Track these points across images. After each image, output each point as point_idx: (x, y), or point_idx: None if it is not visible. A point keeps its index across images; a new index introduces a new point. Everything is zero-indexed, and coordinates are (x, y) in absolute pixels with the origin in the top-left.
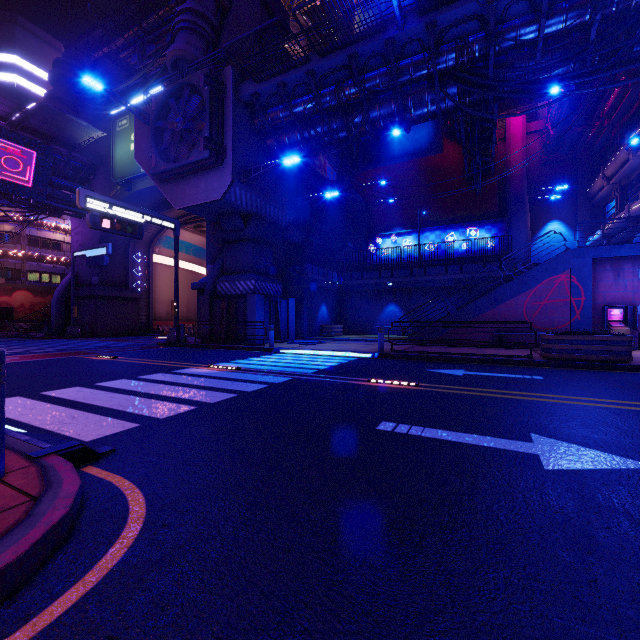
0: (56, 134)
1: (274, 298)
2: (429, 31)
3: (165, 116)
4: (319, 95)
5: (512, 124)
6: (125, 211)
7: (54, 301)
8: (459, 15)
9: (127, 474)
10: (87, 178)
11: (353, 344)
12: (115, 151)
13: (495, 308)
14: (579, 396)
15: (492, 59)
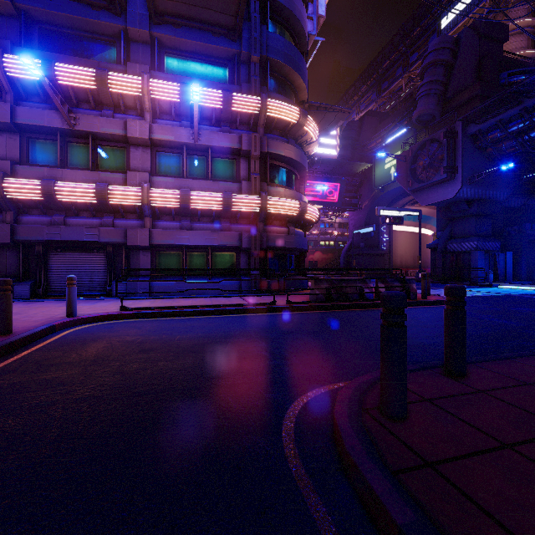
0: (347, 172)
1: (492, 252)
2: None
3: (416, 157)
4: (531, 119)
5: None
6: (395, 212)
7: (342, 257)
8: None
9: None
10: (357, 188)
11: None
12: (375, 171)
13: None
14: None
15: None
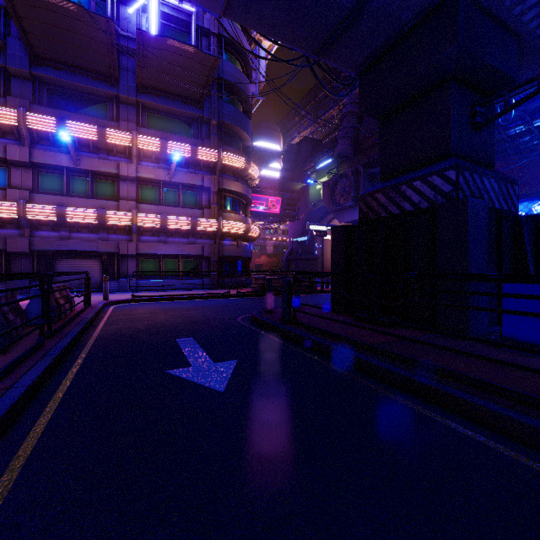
0: (287, 189)
1: None
2: None
3: (335, 186)
4: None
5: None
6: (320, 227)
7: (283, 261)
8: None
9: None
10: (296, 202)
11: None
12: (309, 190)
13: None
14: None
15: None
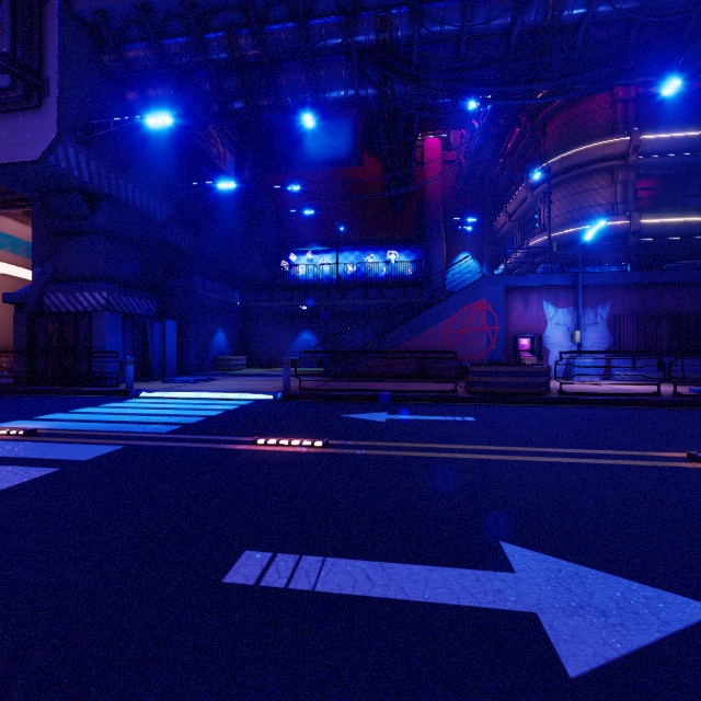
0: None
1: (141, 319)
2: None
3: None
4: (202, 37)
5: (429, 148)
6: None
7: None
8: None
9: None
10: None
11: (254, 381)
12: None
13: (417, 337)
14: (524, 446)
15: (416, 44)
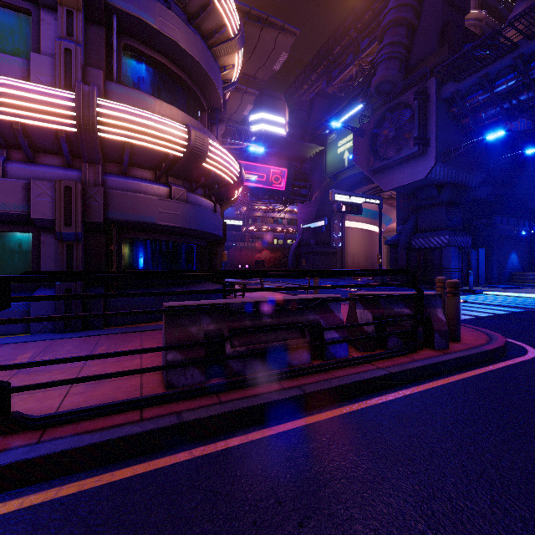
0: (296, 156)
1: (466, 249)
2: None
3: (378, 129)
4: (527, 71)
5: None
6: (352, 198)
7: (290, 256)
8: None
9: None
10: (307, 177)
11: None
12: (327, 156)
13: None
14: None
15: None
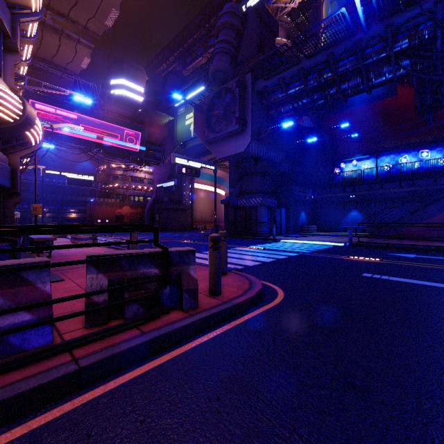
0: (149, 122)
1: (273, 208)
2: (387, 30)
3: (212, 107)
4: (306, 81)
5: None
6: (192, 162)
7: (146, 211)
8: (411, 15)
9: (260, 279)
10: (161, 143)
11: (327, 238)
12: (177, 126)
13: (443, 213)
14: None
15: (439, 38)
